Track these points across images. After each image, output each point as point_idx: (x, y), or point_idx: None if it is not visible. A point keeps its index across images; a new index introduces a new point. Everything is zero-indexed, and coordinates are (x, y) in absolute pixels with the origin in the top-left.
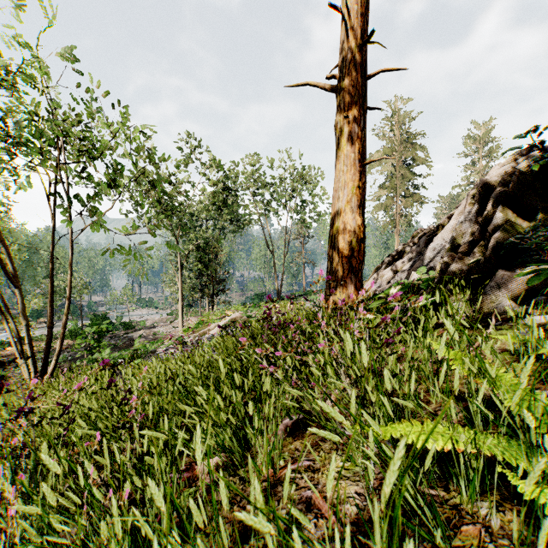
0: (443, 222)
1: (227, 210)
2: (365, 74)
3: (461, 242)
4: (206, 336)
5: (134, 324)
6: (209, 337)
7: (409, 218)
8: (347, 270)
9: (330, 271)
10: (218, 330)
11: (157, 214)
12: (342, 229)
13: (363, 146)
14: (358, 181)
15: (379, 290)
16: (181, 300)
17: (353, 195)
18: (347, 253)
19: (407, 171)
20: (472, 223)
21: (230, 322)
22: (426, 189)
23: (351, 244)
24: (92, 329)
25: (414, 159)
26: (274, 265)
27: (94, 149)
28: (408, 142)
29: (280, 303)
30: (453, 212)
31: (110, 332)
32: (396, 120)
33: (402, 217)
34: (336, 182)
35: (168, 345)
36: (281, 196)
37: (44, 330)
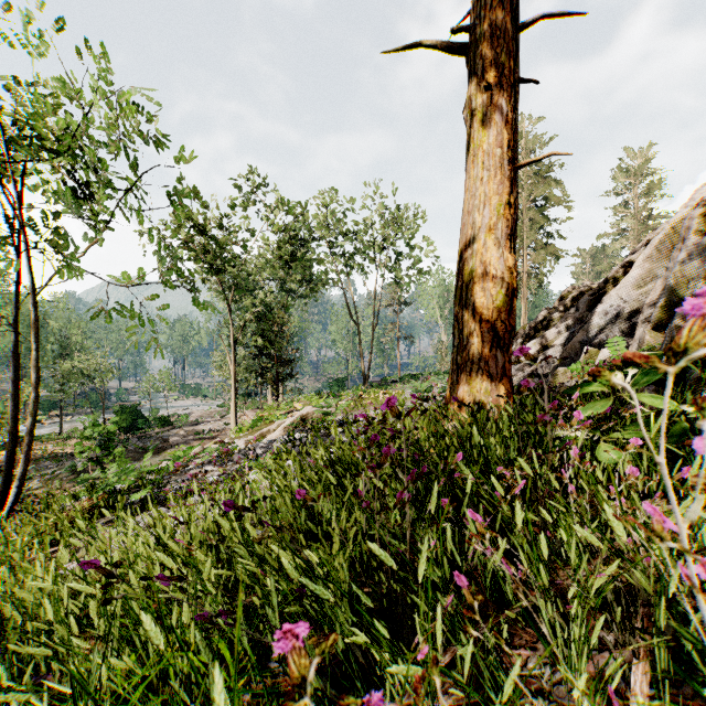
0: (615, 274)
1: (296, 266)
2: (516, 21)
3: (683, 296)
4: (262, 444)
5: (174, 418)
6: (266, 446)
7: (540, 278)
8: (489, 342)
9: (458, 344)
10: (282, 431)
11: (201, 270)
12: (481, 274)
13: (514, 139)
14: (507, 194)
15: (517, 375)
16: (233, 388)
17: (499, 218)
18: (489, 315)
19: (537, 215)
20: (705, 262)
21: (299, 420)
22: (564, 239)
23: (497, 299)
24: (102, 430)
25: (548, 198)
26: (359, 341)
27: (75, 147)
28: (539, 175)
29: (369, 393)
30: (629, 259)
31: (142, 430)
32: (523, 146)
33: (530, 276)
34: (470, 199)
35: (203, 459)
36: (369, 247)
37: (57, 426)
